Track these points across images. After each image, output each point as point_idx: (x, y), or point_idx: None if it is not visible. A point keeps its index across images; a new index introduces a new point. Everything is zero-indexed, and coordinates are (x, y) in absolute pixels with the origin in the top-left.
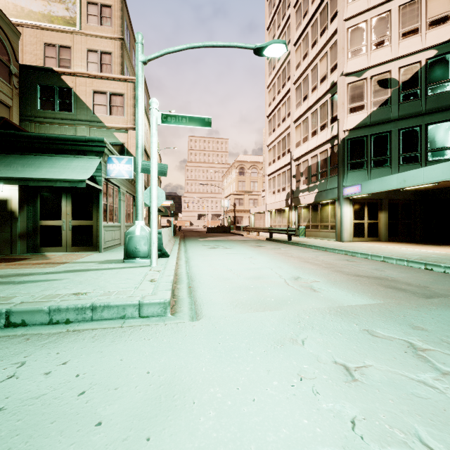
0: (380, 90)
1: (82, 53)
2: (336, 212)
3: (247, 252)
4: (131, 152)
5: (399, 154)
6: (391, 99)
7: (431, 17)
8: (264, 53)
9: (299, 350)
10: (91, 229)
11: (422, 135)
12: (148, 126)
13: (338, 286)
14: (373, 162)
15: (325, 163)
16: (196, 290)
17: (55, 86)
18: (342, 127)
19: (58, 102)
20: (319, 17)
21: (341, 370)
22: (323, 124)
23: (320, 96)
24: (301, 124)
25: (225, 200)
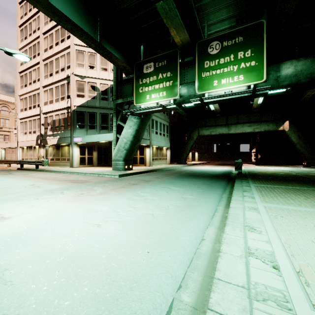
0: (92, 90)
1: None
2: (70, 151)
3: None
4: None
5: (100, 124)
6: (97, 97)
7: (112, 67)
8: (13, 56)
9: (23, 199)
10: None
11: (109, 118)
12: None
13: (52, 184)
14: (89, 126)
15: (64, 121)
16: None
17: None
18: (73, 103)
19: None
20: (60, 30)
21: (36, 199)
22: (62, 96)
23: (61, 79)
24: (49, 91)
25: None
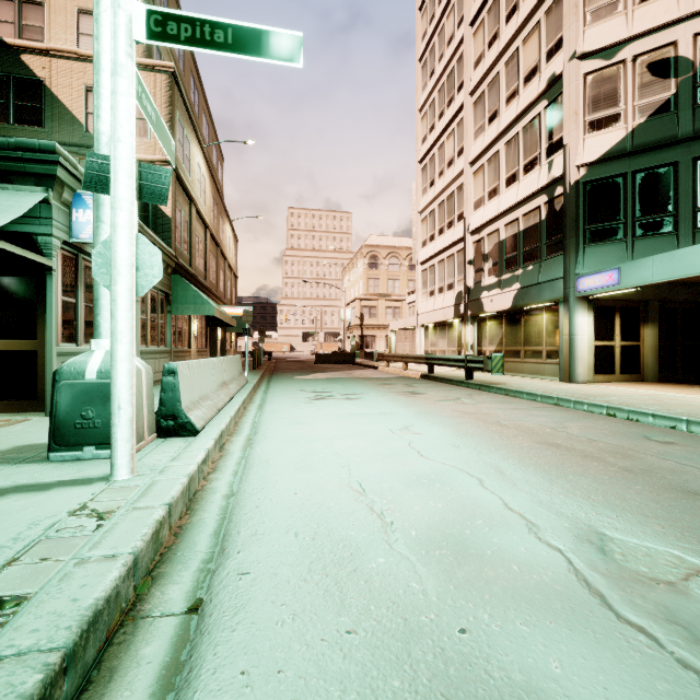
0: (654, 82)
1: (68, 16)
2: (560, 326)
3: (394, 411)
4: (162, 209)
5: (695, 208)
6: (677, 99)
7: None
8: None
9: None
10: (33, 360)
11: None
12: (206, 171)
13: None
14: (637, 225)
15: (536, 233)
16: (198, 664)
17: (7, 74)
18: (573, 160)
19: (13, 106)
20: None
21: None
22: (530, 159)
23: (524, 107)
24: (486, 166)
25: (346, 309)
